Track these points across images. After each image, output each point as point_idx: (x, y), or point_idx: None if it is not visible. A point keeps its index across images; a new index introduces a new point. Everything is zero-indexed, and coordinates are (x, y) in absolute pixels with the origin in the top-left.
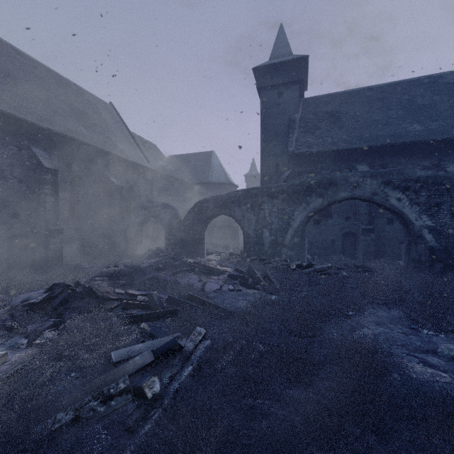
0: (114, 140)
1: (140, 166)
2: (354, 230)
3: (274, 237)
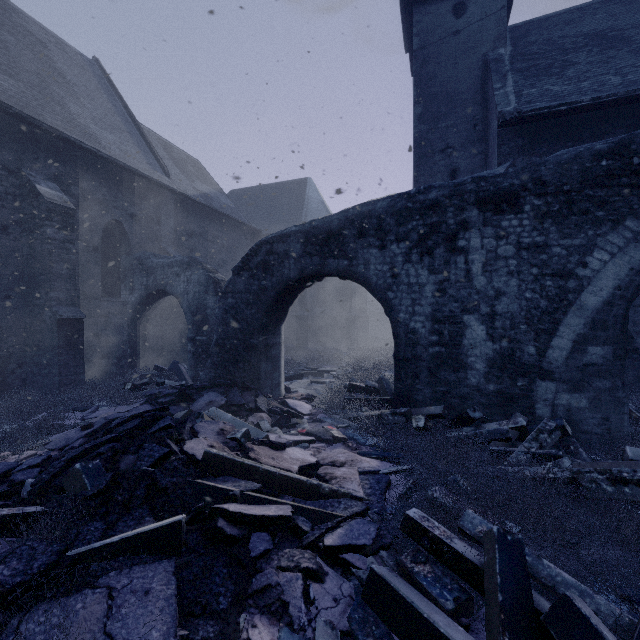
0: (74, 112)
1: (142, 177)
2: None
3: (504, 344)
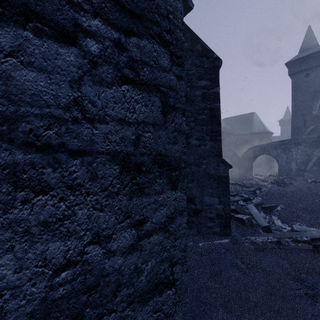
0: None
1: None
2: None
3: (298, 166)
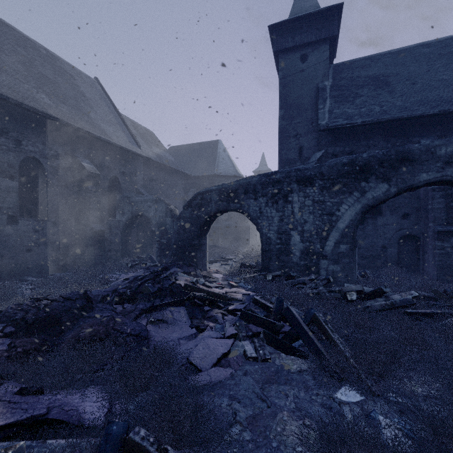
0: (93, 117)
1: (128, 151)
2: (416, 233)
3: (307, 244)
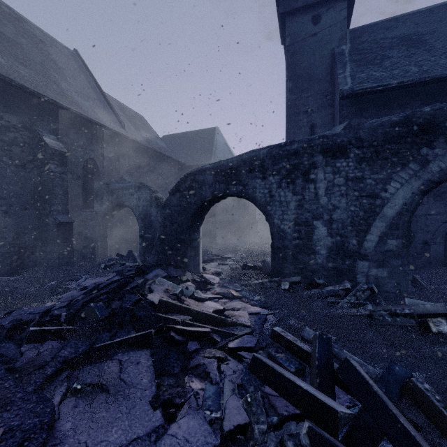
0: (64, 88)
1: (108, 130)
2: None
3: (338, 238)
